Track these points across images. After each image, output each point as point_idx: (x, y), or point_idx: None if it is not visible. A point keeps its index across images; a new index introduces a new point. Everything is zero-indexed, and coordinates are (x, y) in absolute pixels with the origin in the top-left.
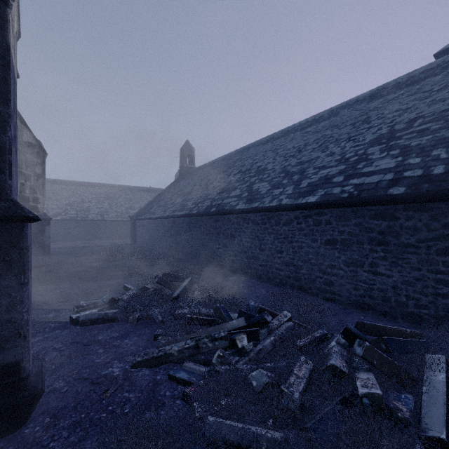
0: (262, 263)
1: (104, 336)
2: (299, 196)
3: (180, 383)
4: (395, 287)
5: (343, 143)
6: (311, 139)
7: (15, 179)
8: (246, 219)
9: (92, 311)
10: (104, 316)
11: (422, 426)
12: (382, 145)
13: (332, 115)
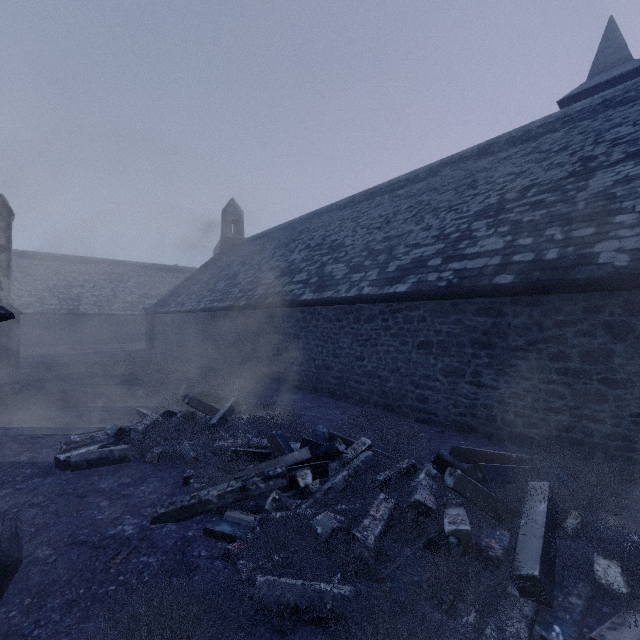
0: (336, 374)
1: (110, 483)
2: (386, 284)
3: (221, 539)
4: (502, 402)
5: (443, 214)
6: (403, 205)
7: None
8: (315, 314)
9: (89, 449)
10: (109, 455)
11: (515, 564)
12: (489, 219)
13: (431, 174)
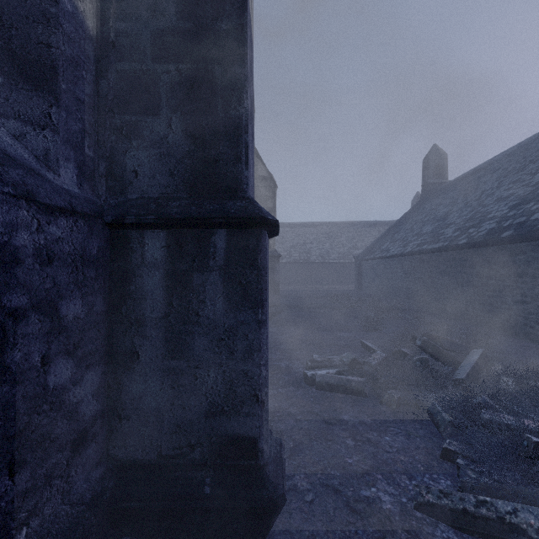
0: None
1: (350, 416)
2: None
3: None
4: None
5: None
6: None
7: (251, 174)
8: None
9: (328, 372)
10: (346, 384)
11: None
12: None
13: None
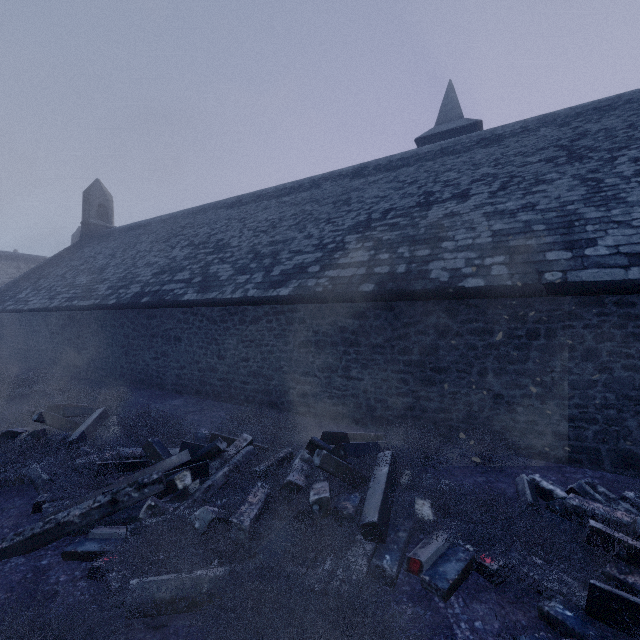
0: (221, 376)
1: None
2: (270, 287)
3: (85, 559)
4: (366, 391)
5: (322, 225)
6: (289, 212)
7: None
8: (199, 315)
9: None
10: None
11: (362, 517)
12: (358, 234)
13: (314, 186)
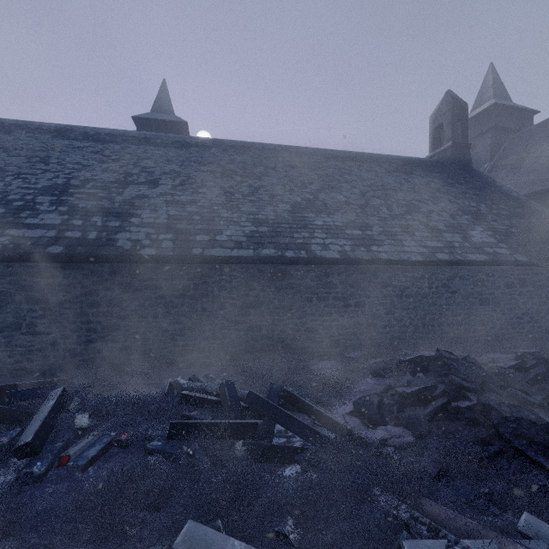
0: None
1: None
2: None
3: None
4: (54, 344)
5: (10, 178)
6: None
7: None
8: None
9: None
10: None
11: (18, 443)
12: (53, 197)
13: (3, 130)
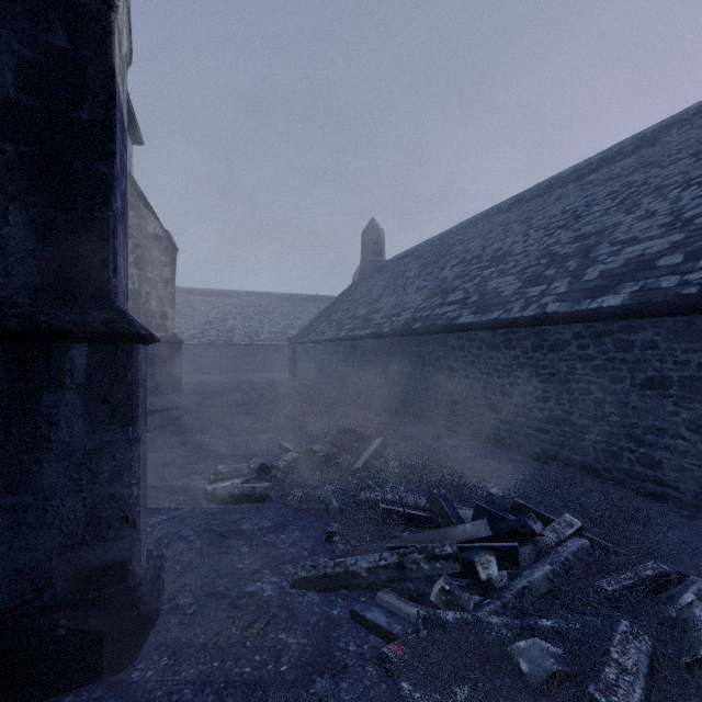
0: (506, 418)
1: (251, 524)
2: (583, 297)
3: (373, 631)
4: None
5: (674, 192)
6: (600, 193)
7: (123, 277)
8: (476, 340)
9: (234, 482)
10: (251, 492)
11: None
12: None
13: (644, 145)
